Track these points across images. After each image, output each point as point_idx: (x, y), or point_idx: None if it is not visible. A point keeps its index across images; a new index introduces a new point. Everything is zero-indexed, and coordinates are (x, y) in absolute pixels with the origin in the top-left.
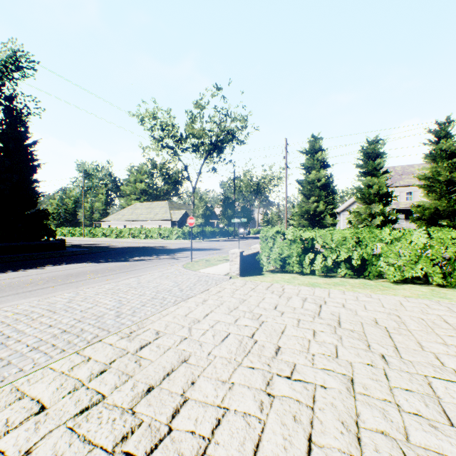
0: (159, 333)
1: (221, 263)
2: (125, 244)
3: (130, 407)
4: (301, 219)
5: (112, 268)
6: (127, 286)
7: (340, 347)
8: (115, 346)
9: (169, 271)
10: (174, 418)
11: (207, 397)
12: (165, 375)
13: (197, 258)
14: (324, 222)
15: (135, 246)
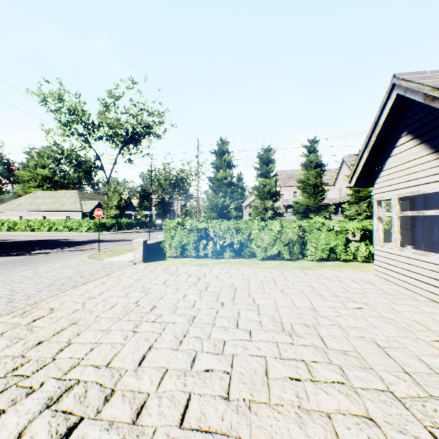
0: (54, 309)
1: (129, 252)
2: (21, 237)
3: (21, 354)
4: (212, 211)
5: (3, 262)
6: (22, 277)
7: (199, 301)
8: (7, 323)
9: (72, 261)
10: (59, 353)
11: (88, 339)
12: (55, 333)
13: (107, 249)
14: (230, 215)
15: (35, 239)
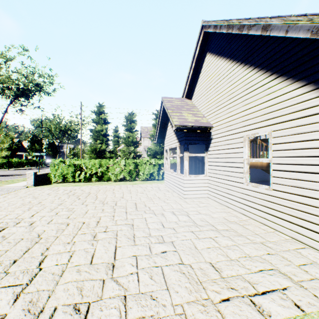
0: None
1: (22, 181)
2: None
3: None
4: (92, 153)
5: None
6: None
7: (67, 199)
8: None
9: None
10: None
11: (3, 214)
12: None
13: (2, 180)
14: (106, 156)
15: None
